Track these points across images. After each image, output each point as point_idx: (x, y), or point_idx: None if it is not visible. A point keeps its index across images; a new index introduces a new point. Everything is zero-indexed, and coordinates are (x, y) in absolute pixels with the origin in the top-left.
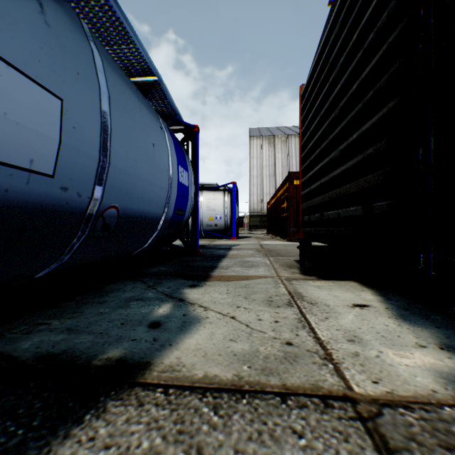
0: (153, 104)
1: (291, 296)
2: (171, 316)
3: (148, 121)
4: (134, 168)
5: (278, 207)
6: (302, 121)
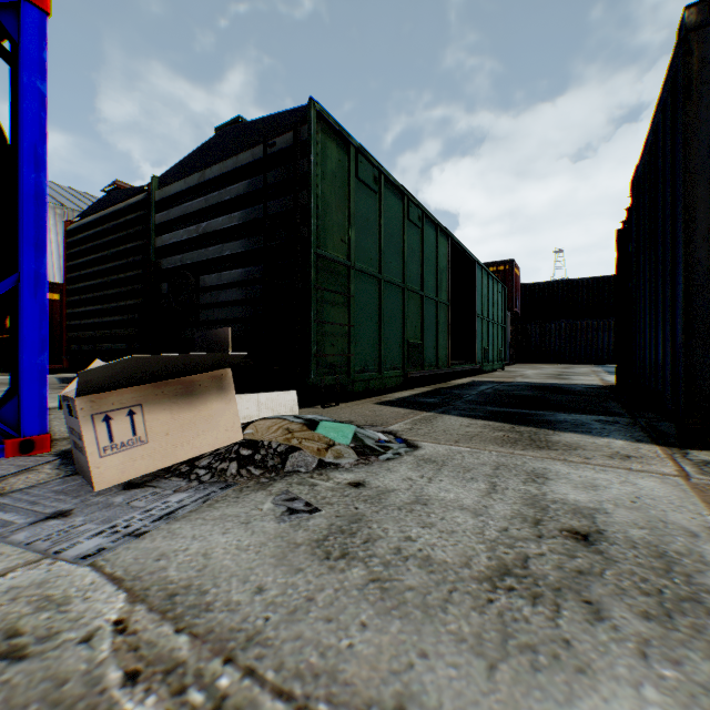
0: None
1: None
2: None
3: None
4: None
5: None
6: (69, 256)
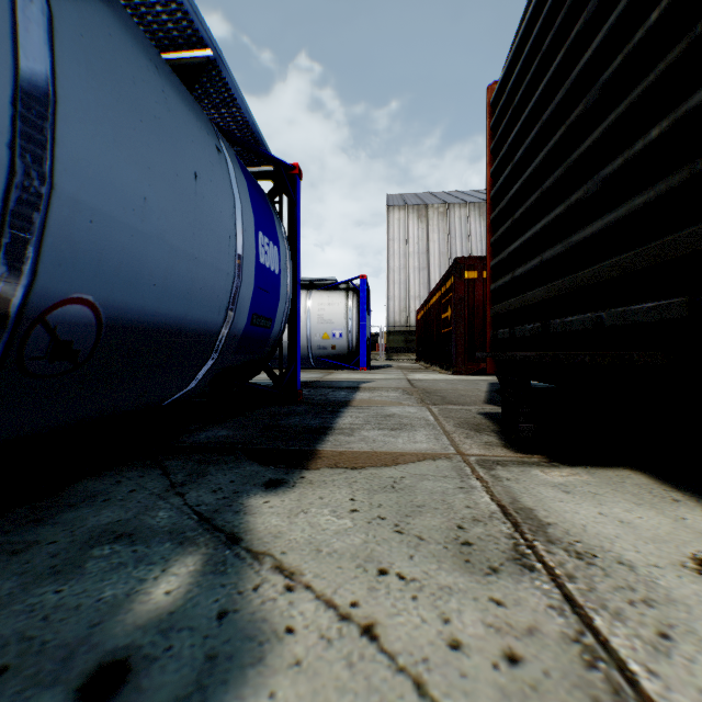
0: (211, 118)
1: (512, 524)
2: (180, 623)
3: (185, 124)
4: (140, 214)
5: (435, 317)
6: (493, 152)
